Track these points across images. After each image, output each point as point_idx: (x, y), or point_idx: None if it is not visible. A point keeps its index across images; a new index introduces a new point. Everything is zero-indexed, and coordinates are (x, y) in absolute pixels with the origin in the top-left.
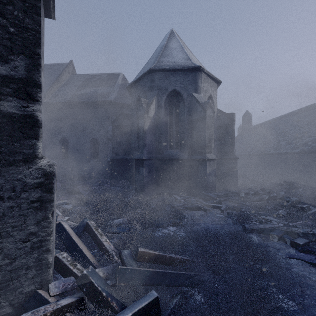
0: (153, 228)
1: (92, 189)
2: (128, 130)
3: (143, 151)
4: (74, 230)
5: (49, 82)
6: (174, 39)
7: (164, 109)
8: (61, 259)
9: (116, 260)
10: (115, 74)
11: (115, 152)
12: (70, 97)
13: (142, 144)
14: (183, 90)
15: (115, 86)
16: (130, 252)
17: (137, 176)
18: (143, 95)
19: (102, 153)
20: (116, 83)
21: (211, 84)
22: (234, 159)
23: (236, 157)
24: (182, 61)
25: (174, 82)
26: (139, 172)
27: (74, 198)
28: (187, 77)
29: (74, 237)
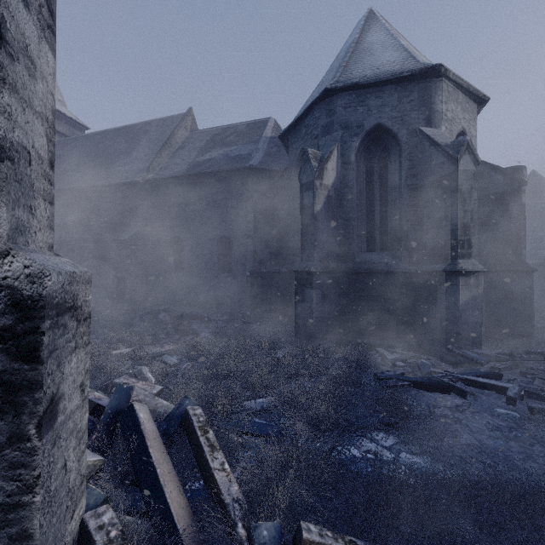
0: (338, 437)
1: (216, 327)
2: (282, 217)
3: (313, 255)
4: (160, 424)
5: (156, 146)
6: (375, 25)
7: (355, 168)
8: (92, 534)
9: (241, 539)
10: (260, 121)
11: (258, 259)
12: (187, 168)
13: (311, 241)
14: (398, 123)
15: (260, 141)
16: (277, 533)
17: (300, 306)
18: (311, 144)
19: (238, 263)
20: (263, 135)
21: (464, 106)
22: (524, 273)
23: (529, 267)
24: (395, 64)
25: (378, 109)
26: (304, 298)
27: (184, 344)
28: (407, 94)
29: (152, 448)
